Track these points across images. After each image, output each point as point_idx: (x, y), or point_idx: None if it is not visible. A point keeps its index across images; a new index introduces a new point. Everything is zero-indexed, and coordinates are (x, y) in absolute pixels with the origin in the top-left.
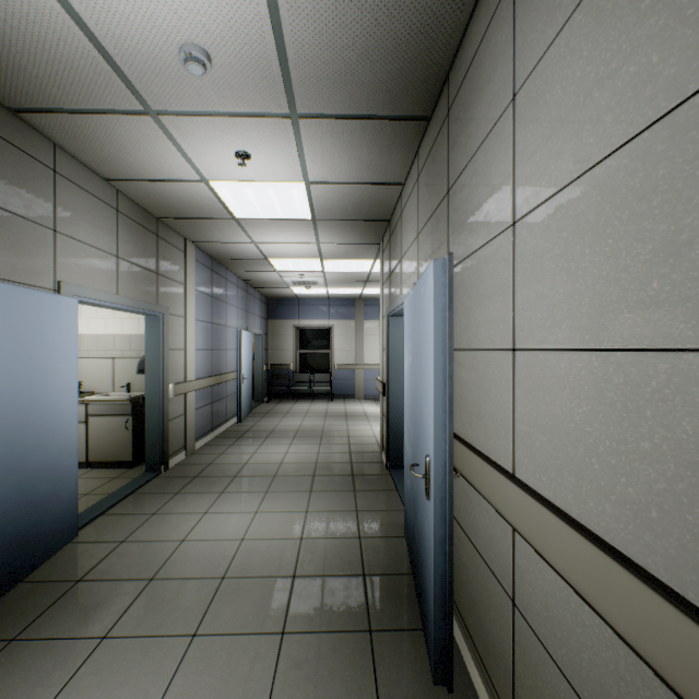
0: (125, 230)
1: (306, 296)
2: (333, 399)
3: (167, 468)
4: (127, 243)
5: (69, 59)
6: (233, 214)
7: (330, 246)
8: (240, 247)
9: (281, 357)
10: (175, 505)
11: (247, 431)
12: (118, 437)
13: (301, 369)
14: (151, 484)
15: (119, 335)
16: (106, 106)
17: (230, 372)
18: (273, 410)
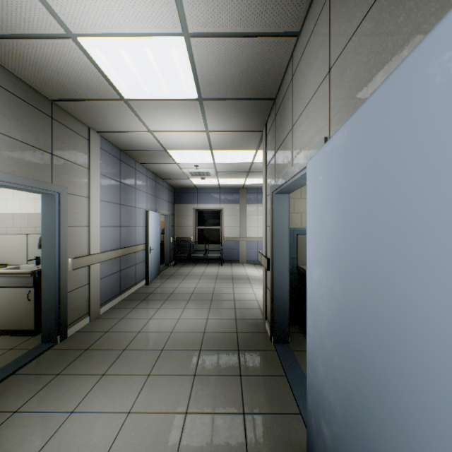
0: (0, 102)
1: (202, 186)
2: (223, 263)
3: (65, 337)
4: (4, 116)
5: None
6: (120, 94)
7: (218, 134)
8: (140, 137)
9: (184, 232)
10: (45, 395)
11: (151, 294)
12: (21, 307)
13: (199, 241)
14: (39, 359)
15: (32, 214)
16: None
17: (139, 245)
18: (176, 272)
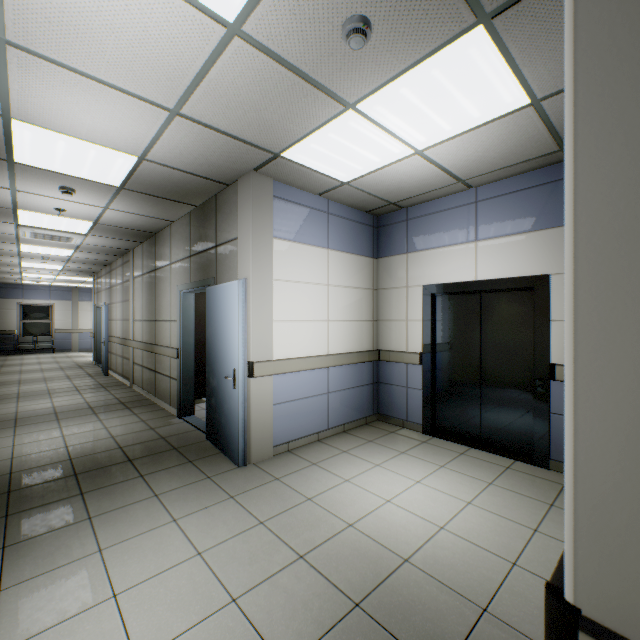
0: None
1: (31, 284)
2: (55, 352)
3: None
4: None
5: (8, 253)
6: (21, 265)
7: (66, 274)
8: (10, 270)
9: (6, 325)
10: (3, 376)
11: (4, 365)
12: None
13: (26, 334)
14: None
15: None
16: (6, 255)
17: None
18: (9, 358)
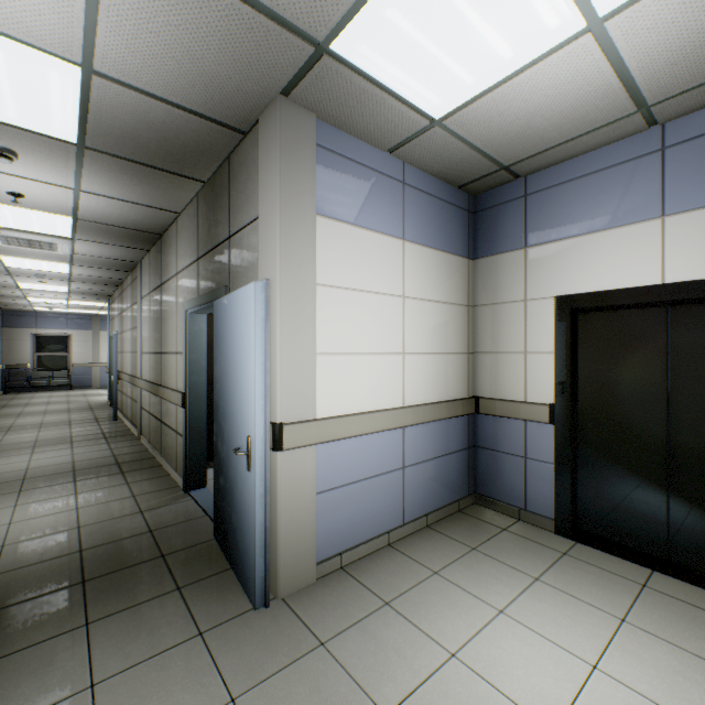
0: None
1: (46, 311)
2: (72, 389)
3: None
4: None
5: None
6: (20, 287)
7: (77, 298)
8: (11, 293)
9: (18, 358)
10: None
11: (7, 405)
12: None
13: (40, 368)
14: None
15: None
16: None
17: None
18: (17, 397)
